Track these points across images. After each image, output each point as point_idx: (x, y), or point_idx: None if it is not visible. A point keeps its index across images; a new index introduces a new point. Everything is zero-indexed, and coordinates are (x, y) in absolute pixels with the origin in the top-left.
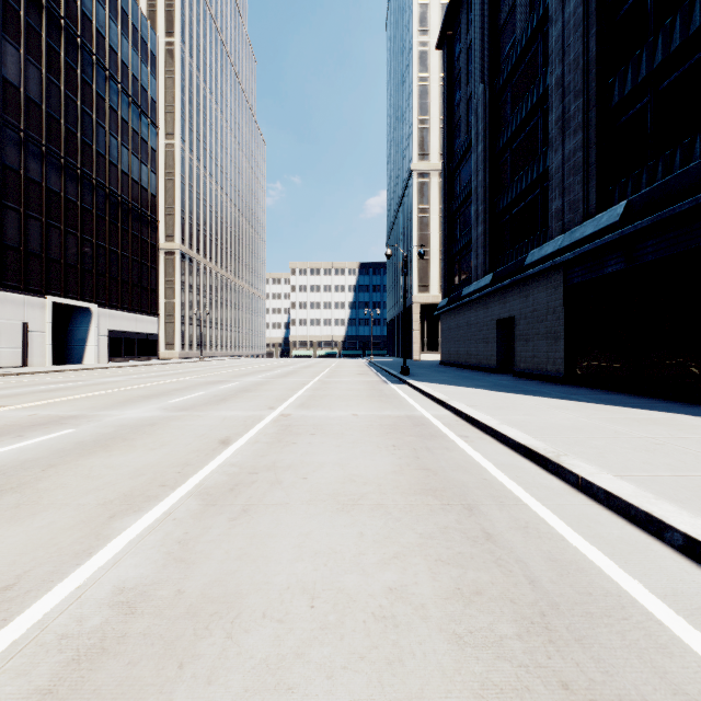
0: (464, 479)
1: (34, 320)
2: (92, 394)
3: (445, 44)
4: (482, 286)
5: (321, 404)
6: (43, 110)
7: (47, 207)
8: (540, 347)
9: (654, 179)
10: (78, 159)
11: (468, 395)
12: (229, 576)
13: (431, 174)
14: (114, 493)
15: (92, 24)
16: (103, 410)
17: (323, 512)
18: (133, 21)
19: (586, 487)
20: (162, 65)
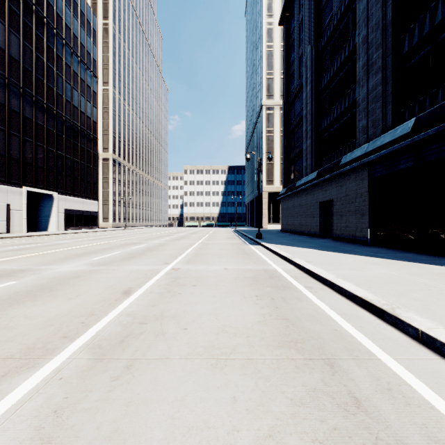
0: (318, 329)
1: (14, 202)
2: (44, 253)
3: (284, 22)
4: (310, 179)
5: (202, 260)
6: (20, 64)
7: (23, 128)
8: (351, 220)
9: (435, 102)
10: (44, 97)
11: (305, 254)
12: None
13: (274, 108)
14: (19, 345)
15: (54, 9)
16: (46, 265)
17: (199, 368)
18: (81, 8)
19: (428, 341)
20: (101, 38)
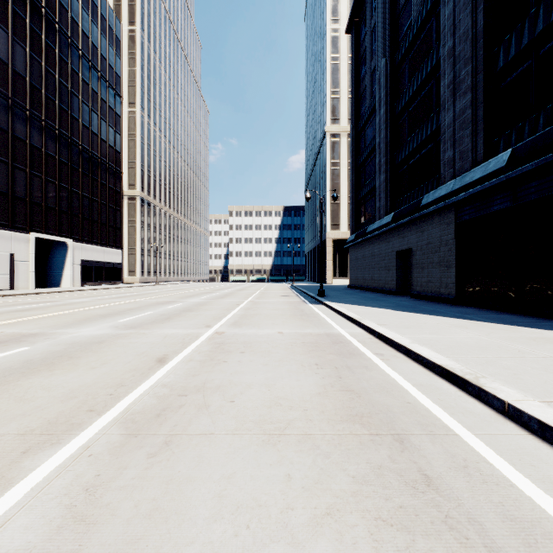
0: (388, 402)
1: (20, 252)
2: (58, 314)
3: (353, 28)
4: (384, 224)
5: (251, 323)
6: (27, 81)
7: (31, 160)
8: (434, 274)
9: (536, 130)
10: (56, 122)
11: (377, 315)
12: (131, 547)
13: (341, 135)
14: (39, 420)
15: (68, 13)
16: (62, 328)
17: (248, 445)
18: (101, 11)
19: (514, 415)
20: (126, 48)
